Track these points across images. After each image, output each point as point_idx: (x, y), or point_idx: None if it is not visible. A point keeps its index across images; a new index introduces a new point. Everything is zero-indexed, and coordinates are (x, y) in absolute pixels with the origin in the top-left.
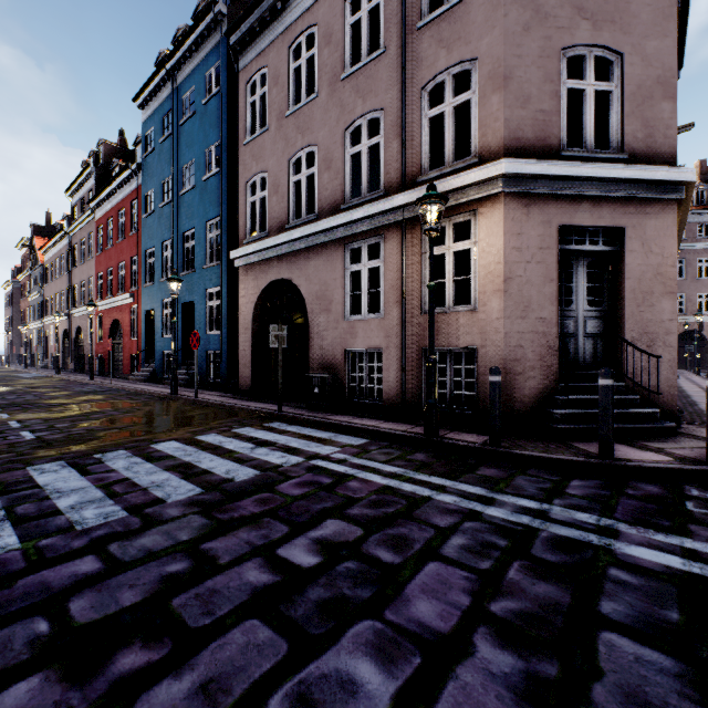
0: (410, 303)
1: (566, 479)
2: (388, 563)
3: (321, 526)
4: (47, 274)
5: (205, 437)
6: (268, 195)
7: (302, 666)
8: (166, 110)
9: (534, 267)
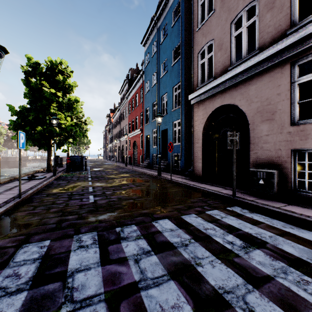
0: None
1: None
2: None
3: None
4: (113, 126)
5: (188, 218)
6: (213, 53)
7: None
8: (154, 41)
9: None
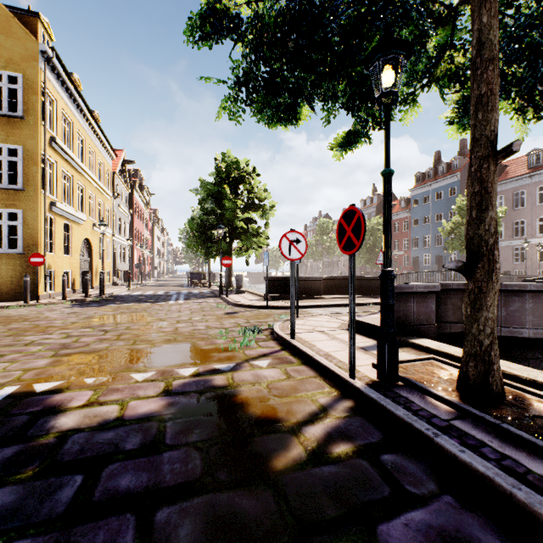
0: (533, 260)
1: None
2: None
3: None
4: None
5: None
6: None
7: None
8: (426, 195)
9: None
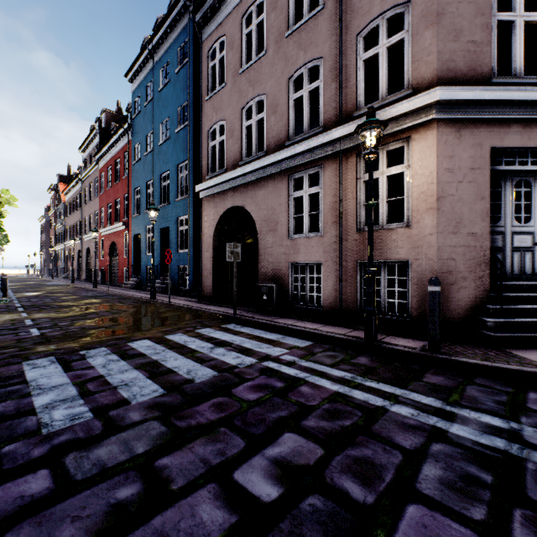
0: (347, 222)
1: (521, 391)
2: (360, 502)
3: (278, 440)
4: (67, 210)
5: (172, 336)
6: (225, 139)
7: None
8: (148, 81)
9: (466, 186)
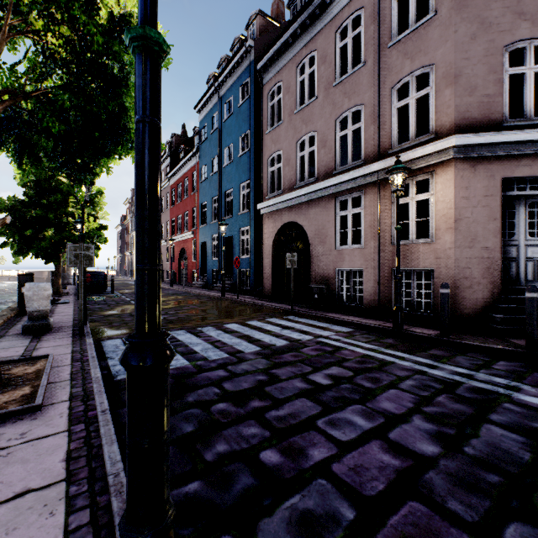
0: (383, 237)
1: (495, 360)
2: (368, 387)
3: (329, 369)
4: None
5: (251, 322)
6: (282, 166)
7: (329, 414)
8: (214, 112)
9: (480, 210)
